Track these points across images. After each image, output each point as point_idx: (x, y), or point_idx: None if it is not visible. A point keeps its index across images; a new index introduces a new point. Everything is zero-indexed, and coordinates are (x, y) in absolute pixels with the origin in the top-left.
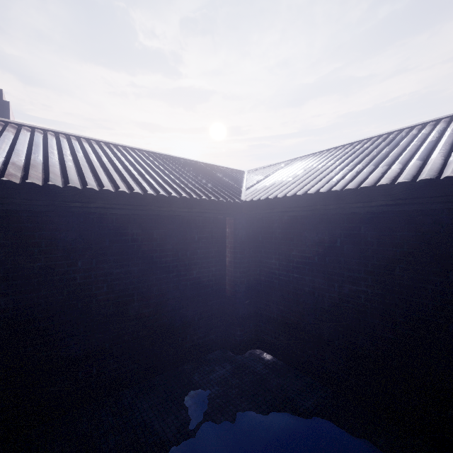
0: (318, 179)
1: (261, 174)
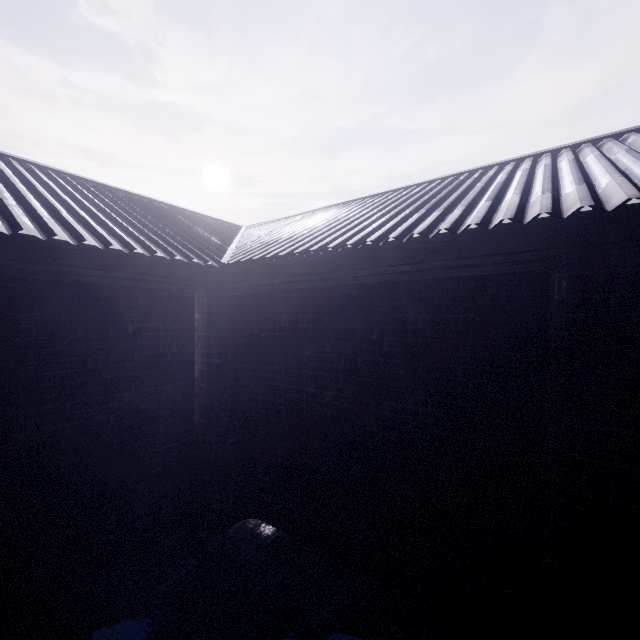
0: (345, 230)
1: (265, 229)
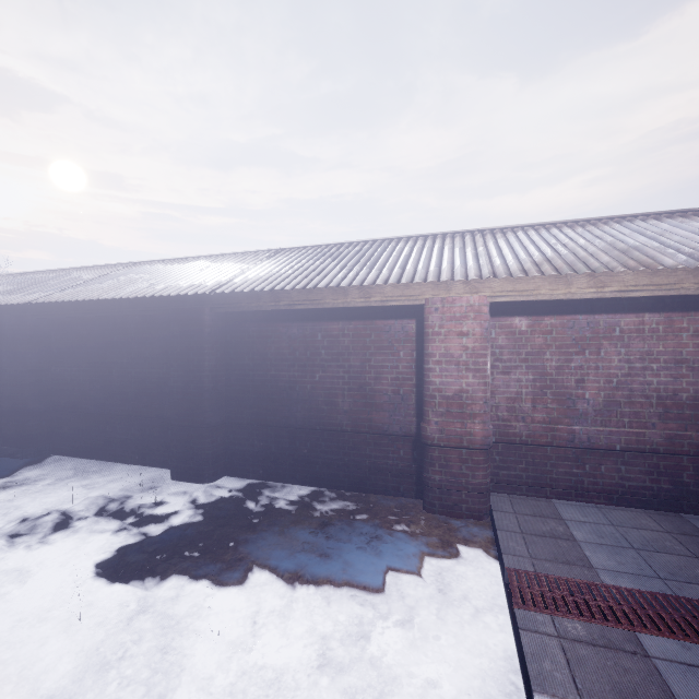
0: None
1: None
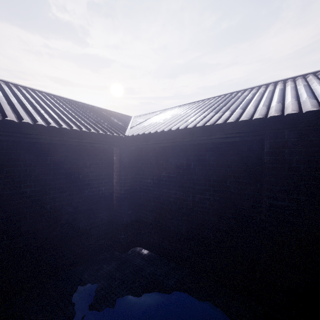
0: (179, 121)
1: (143, 118)
